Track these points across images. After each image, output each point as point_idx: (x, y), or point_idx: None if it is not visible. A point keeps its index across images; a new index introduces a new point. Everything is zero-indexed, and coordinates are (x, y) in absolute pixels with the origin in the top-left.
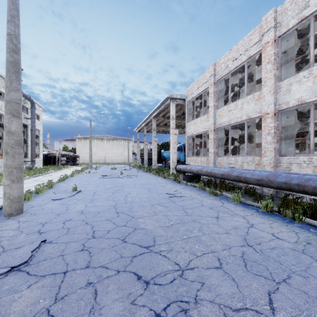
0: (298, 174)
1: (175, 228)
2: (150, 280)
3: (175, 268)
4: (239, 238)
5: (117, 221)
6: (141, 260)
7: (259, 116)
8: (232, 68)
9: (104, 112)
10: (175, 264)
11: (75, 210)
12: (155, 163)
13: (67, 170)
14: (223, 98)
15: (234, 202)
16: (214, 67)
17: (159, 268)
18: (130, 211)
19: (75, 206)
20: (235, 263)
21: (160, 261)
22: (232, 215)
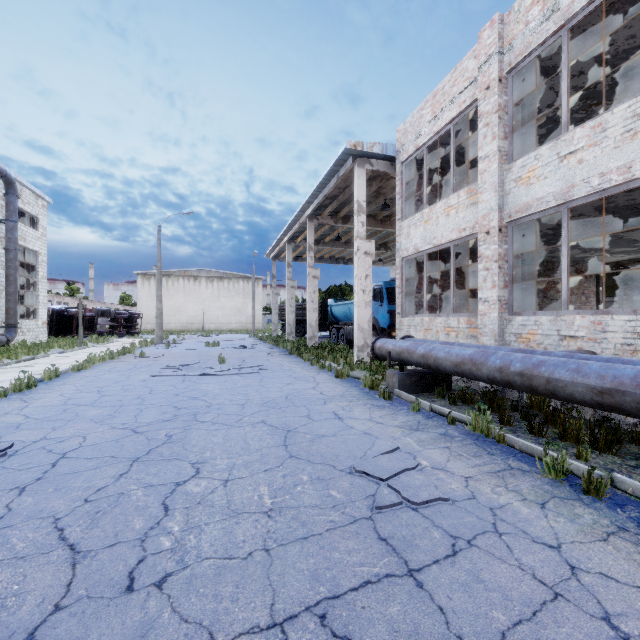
0: None
1: None
2: None
3: None
4: None
5: None
6: None
7: None
8: (577, 5)
9: (191, 210)
10: None
11: None
12: (312, 332)
13: (98, 348)
14: None
15: None
16: (498, 29)
17: None
18: None
19: None
20: None
21: None
22: None
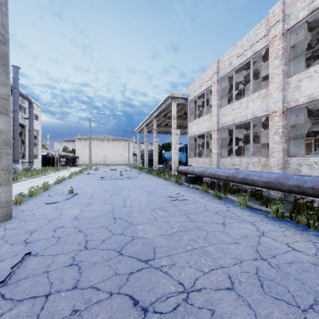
0: (311, 176)
1: (177, 236)
2: (149, 307)
3: (179, 290)
4: (251, 250)
5: (114, 228)
6: (139, 279)
7: (266, 114)
8: (236, 65)
9: (104, 112)
10: (179, 283)
11: (68, 216)
12: (156, 164)
13: (66, 171)
14: (226, 97)
15: (240, 206)
16: (217, 64)
17: (160, 289)
18: (128, 217)
19: (69, 211)
20: (249, 283)
21: (161, 280)
22: (240, 221)
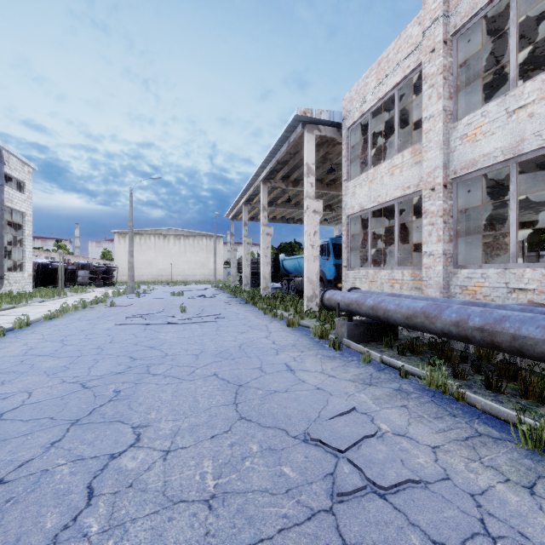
0: None
1: None
2: None
3: None
4: None
5: None
6: None
7: None
8: None
9: (159, 176)
10: None
11: None
12: (266, 283)
13: (76, 297)
14: None
15: None
16: None
17: None
18: None
19: None
20: None
21: None
22: None
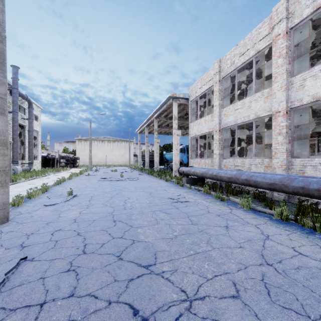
0: (316, 178)
1: (179, 240)
2: (149, 317)
3: (181, 298)
4: (256, 255)
5: (113, 232)
6: (139, 286)
7: (269, 114)
8: (238, 64)
9: (104, 113)
10: (181, 291)
11: (67, 218)
12: (157, 165)
13: (66, 172)
14: (227, 97)
15: (243, 208)
16: (219, 64)
17: (161, 297)
18: (129, 219)
19: (68, 213)
20: (255, 290)
21: (162, 287)
22: (243, 224)
